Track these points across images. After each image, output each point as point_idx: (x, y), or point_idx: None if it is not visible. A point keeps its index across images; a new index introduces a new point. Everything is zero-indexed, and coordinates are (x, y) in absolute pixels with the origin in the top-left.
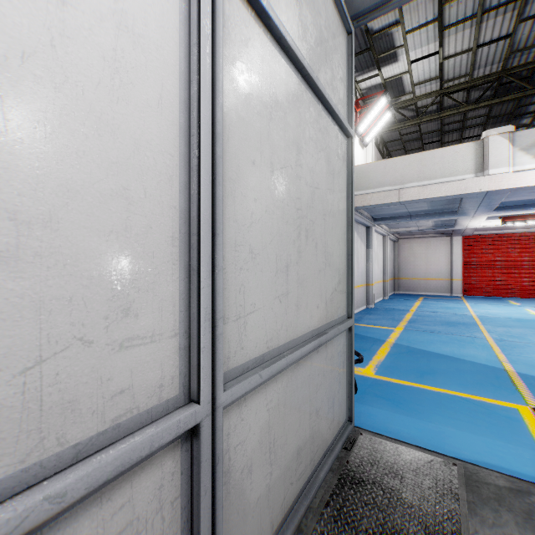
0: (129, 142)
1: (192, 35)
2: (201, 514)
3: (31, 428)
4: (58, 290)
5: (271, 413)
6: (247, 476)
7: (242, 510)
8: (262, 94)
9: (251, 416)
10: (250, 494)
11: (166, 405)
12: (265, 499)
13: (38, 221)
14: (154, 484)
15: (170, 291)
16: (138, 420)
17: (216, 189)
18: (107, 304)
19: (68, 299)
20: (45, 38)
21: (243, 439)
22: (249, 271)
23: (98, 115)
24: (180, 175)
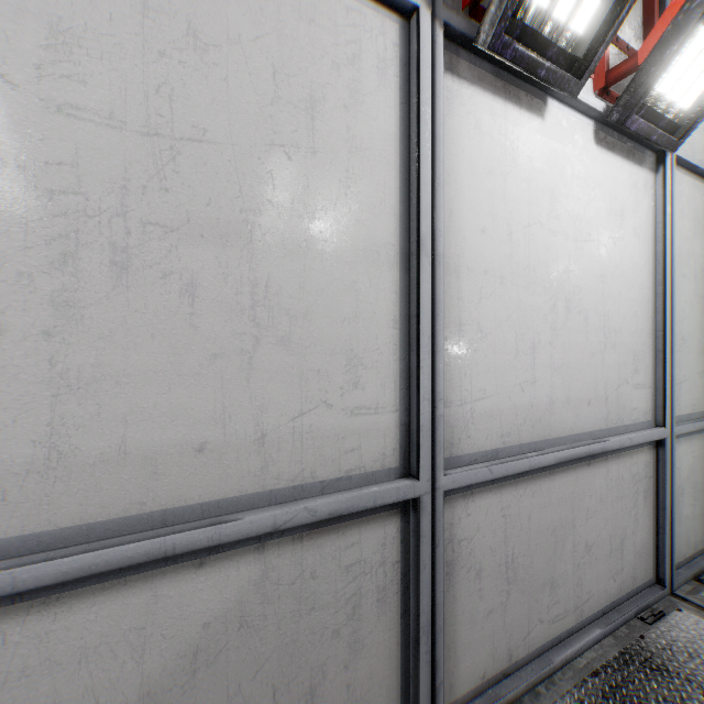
0: (637, 289)
1: (657, 216)
2: (665, 491)
3: (617, 412)
4: (621, 359)
5: (692, 460)
6: (679, 495)
7: (677, 515)
8: (687, 223)
9: (681, 454)
10: (680, 509)
11: (647, 424)
12: (689, 521)
13: (618, 331)
14: (643, 462)
15: (648, 362)
16: (639, 425)
17: (671, 303)
18: (631, 366)
19: (623, 363)
20: (619, 258)
21: (677, 467)
22: (680, 352)
23: (629, 281)
24: (651, 298)
